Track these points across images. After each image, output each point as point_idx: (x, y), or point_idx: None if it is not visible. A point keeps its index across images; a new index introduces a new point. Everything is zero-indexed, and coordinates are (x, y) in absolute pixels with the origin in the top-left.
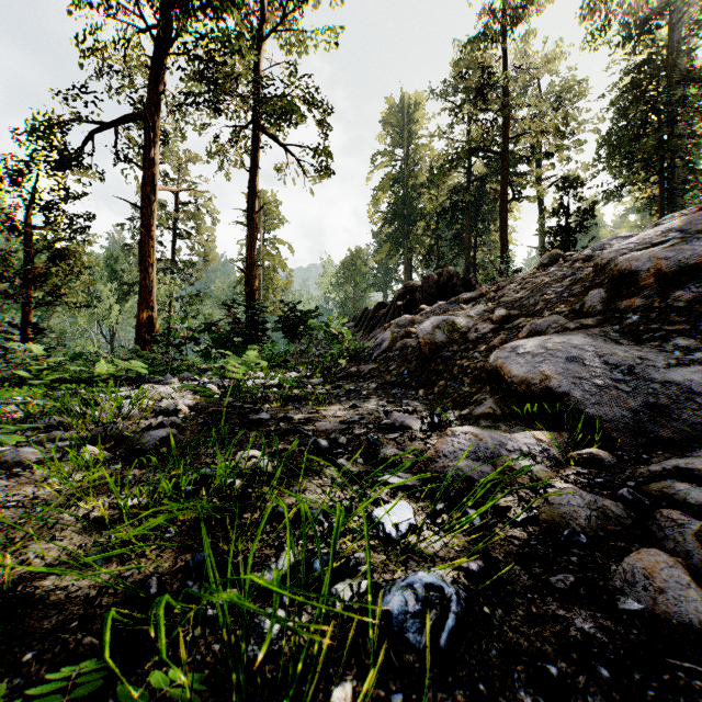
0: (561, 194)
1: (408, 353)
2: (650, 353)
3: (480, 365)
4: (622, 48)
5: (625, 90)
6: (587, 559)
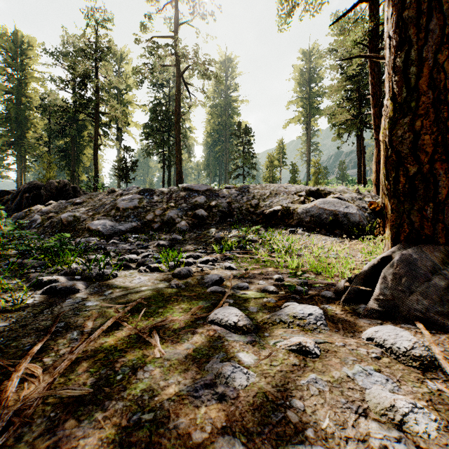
0: (123, 152)
1: (55, 224)
2: (117, 224)
3: (85, 227)
4: (153, 87)
5: (151, 112)
6: (98, 245)
